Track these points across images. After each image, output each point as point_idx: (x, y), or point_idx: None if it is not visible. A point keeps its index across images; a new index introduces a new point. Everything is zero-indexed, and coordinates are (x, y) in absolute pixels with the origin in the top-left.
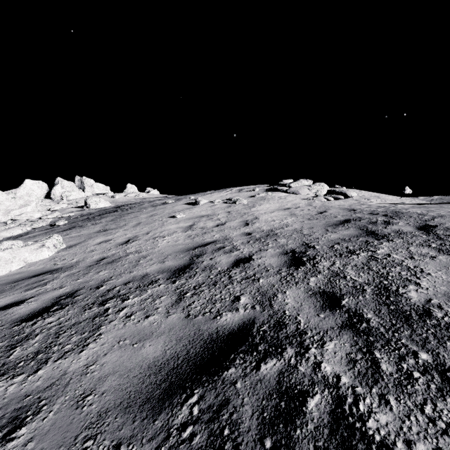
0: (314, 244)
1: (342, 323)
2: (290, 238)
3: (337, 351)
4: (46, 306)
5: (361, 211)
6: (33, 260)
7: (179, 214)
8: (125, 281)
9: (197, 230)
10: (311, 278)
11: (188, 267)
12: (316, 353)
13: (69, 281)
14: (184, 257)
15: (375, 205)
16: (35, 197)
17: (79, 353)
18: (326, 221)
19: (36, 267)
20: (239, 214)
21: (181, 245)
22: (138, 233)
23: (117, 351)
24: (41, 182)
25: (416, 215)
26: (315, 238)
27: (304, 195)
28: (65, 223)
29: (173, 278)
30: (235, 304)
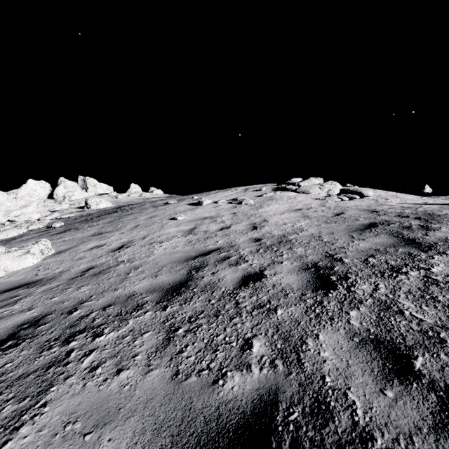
0: (341, 256)
1: (434, 418)
2: (308, 246)
3: None
4: None
5: (386, 213)
6: (15, 269)
7: (180, 216)
8: (105, 304)
9: (198, 234)
10: (350, 311)
11: (184, 285)
12: None
13: (42, 300)
14: (181, 270)
15: (397, 206)
16: (36, 198)
17: None
18: (347, 224)
19: (16, 278)
20: (245, 215)
21: (179, 253)
22: (134, 238)
23: None
24: (44, 182)
25: None
26: (340, 248)
27: (315, 194)
28: (61, 225)
29: (164, 301)
30: (245, 356)
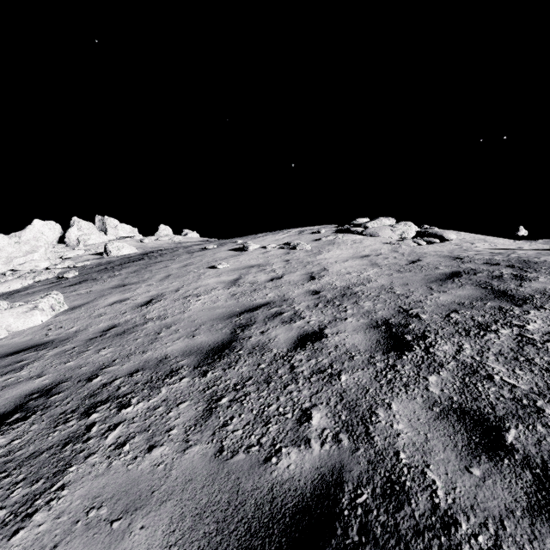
0: (417, 311)
1: (529, 499)
2: (378, 299)
3: None
4: (4, 411)
5: (472, 260)
6: (20, 328)
7: (221, 264)
8: (132, 369)
9: (244, 286)
10: (429, 376)
11: (227, 346)
12: None
13: (54, 365)
14: (223, 329)
15: (485, 251)
16: (44, 242)
17: (10, 537)
18: (425, 274)
19: (21, 338)
20: (301, 263)
21: (220, 309)
22: (164, 290)
23: (77, 540)
24: (54, 223)
25: None
26: (416, 301)
27: (386, 237)
28: (75, 275)
29: (203, 365)
30: (303, 429)
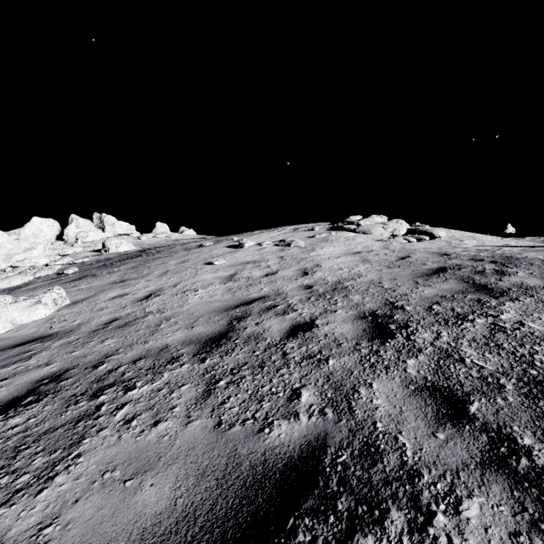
0: (403, 303)
1: (482, 456)
2: (367, 293)
3: (489, 524)
4: (17, 395)
5: (458, 257)
6: (24, 321)
7: (218, 260)
8: (135, 357)
9: (240, 281)
10: (408, 359)
11: (224, 336)
12: (447, 527)
13: (61, 354)
14: (220, 321)
15: (472, 248)
16: (43, 239)
17: (35, 494)
18: (412, 269)
19: (26, 331)
20: (295, 259)
21: (217, 302)
22: (163, 285)
23: (95, 496)
24: (52, 220)
25: (539, 262)
26: (402, 295)
27: (378, 235)
28: (75, 271)
29: (202, 353)
30: (292, 405)
